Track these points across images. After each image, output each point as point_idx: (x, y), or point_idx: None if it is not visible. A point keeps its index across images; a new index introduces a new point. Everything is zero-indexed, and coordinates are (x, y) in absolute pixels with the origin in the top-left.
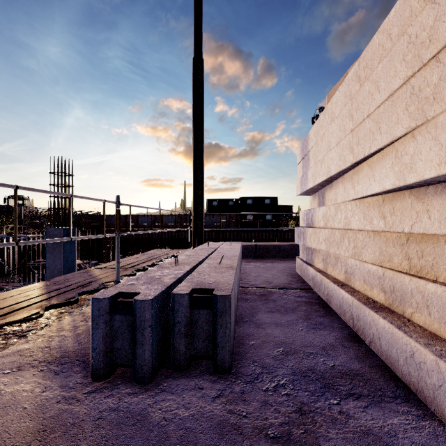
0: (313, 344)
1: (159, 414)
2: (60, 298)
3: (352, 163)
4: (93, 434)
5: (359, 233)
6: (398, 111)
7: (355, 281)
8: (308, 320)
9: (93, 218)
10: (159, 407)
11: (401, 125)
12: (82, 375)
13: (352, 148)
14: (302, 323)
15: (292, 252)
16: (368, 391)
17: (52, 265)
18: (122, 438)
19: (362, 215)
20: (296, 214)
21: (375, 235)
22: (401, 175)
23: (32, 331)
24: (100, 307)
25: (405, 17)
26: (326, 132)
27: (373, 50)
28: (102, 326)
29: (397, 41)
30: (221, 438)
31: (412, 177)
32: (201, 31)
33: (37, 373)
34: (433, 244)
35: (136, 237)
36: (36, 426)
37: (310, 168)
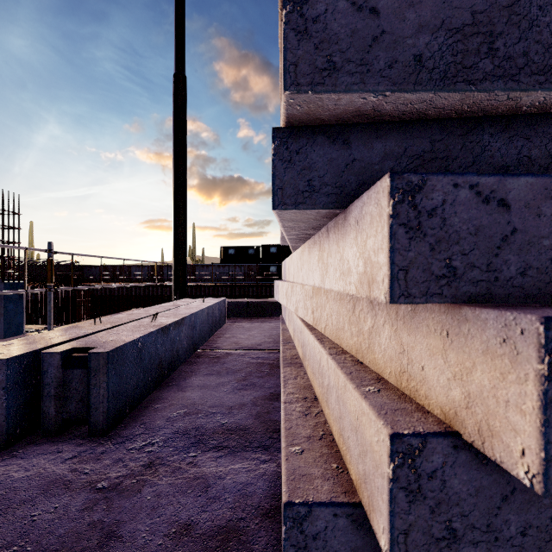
0: (223, 404)
1: None
2: None
3: None
4: None
5: (297, 286)
6: None
7: (295, 337)
8: (242, 381)
9: (67, 269)
10: None
11: None
12: None
13: None
14: (232, 385)
15: None
16: (237, 443)
17: None
18: None
19: (297, 267)
20: None
21: (303, 289)
22: None
23: None
24: None
25: None
26: None
27: None
28: None
29: None
30: (42, 493)
31: None
32: (183, 43)
33: None
34: (320, 297)
35: (127, 294)
36: None
37: None
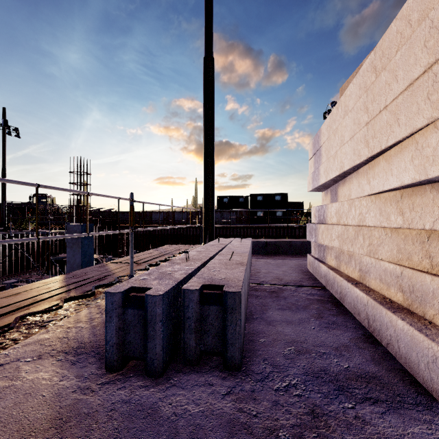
0: (325, 344)
1: (169, 409)
2: (79, 291)
3: (367, 157)
4: (106, 425)
5: (375, 229)
6: (418, 101)
7: (370, 279)
8: (320, 318)
9: (109, 215)
10: (170, 401)
11: (421, 115)
12: (97, 367)
13: (368, 141)
14: (314, 322)
15: (303, 249)
16: (386, 396)
17: (72, 259)
18: (134, 431)
19: (377, 211)
20: (307, 210)
21: (393, 232)
22: (421, 169)
23: (52, 322)
24: (113, 301)
25: (427, 1)
26: (339, 126)
27: (391, 38)
28: (115, 319)
29: (417, 27)
30: (230, 437)
31: (434, 170)
32: (211, 31)
33: (56, 362)
34: None
35: (149, 233)
36: (53, 414)
37: (322, 164)
